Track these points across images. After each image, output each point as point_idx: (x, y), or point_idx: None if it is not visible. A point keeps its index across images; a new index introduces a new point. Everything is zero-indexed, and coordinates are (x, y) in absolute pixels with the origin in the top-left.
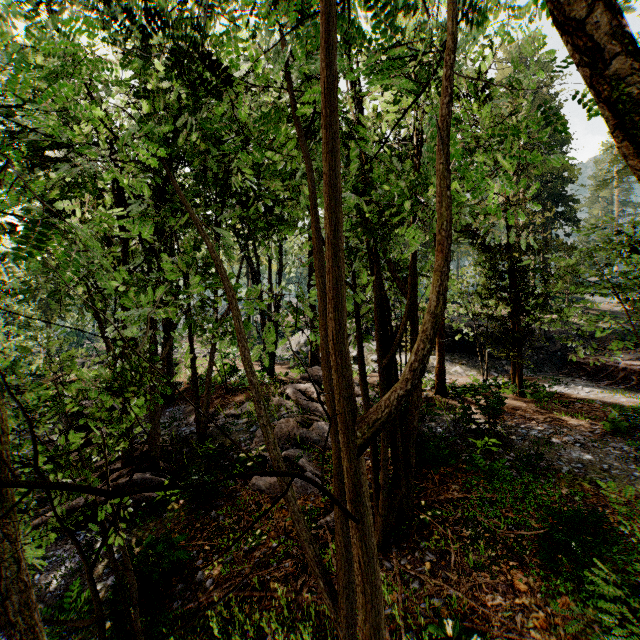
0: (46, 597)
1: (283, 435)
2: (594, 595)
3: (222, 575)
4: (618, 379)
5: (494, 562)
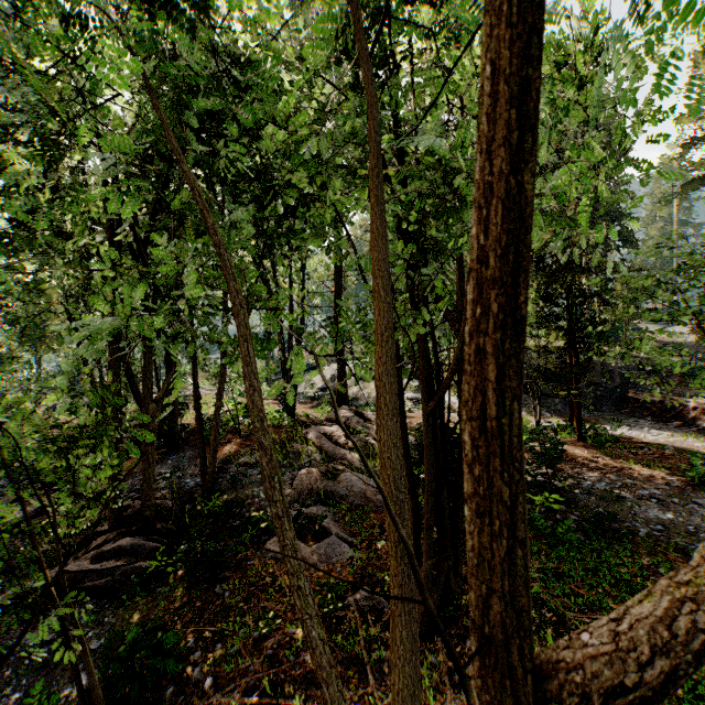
0: (2, 702)
1: (304, 489)
2: (699, 704)
3: (225, 672)
4: (688, 420)
5: None
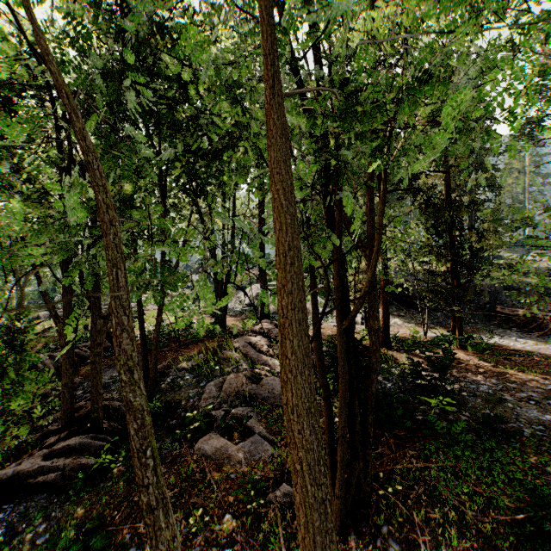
0: None
1: (232, 391)
2: None
3: None
4: (547, 330)
5: None
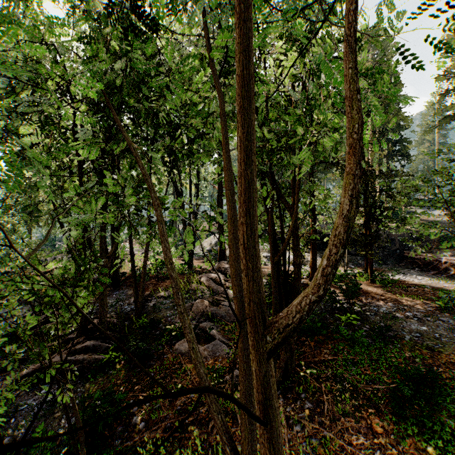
0: (18, 436)
1: (199, 312)
2: (434, 436)
3: (152, 419)
4: (441, 270)
5: (357, 409)
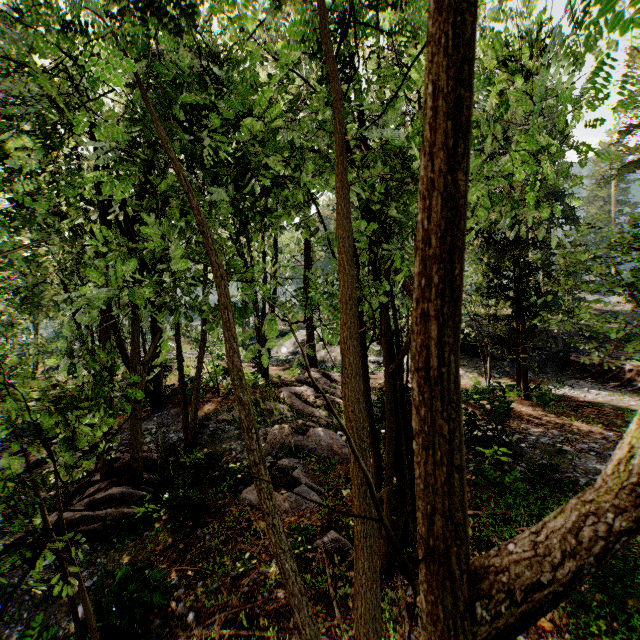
0: (5, 634)
1: (277, 443)
2: (631, 636)
3: (206, 607)
4: (624, 381)
5: None
